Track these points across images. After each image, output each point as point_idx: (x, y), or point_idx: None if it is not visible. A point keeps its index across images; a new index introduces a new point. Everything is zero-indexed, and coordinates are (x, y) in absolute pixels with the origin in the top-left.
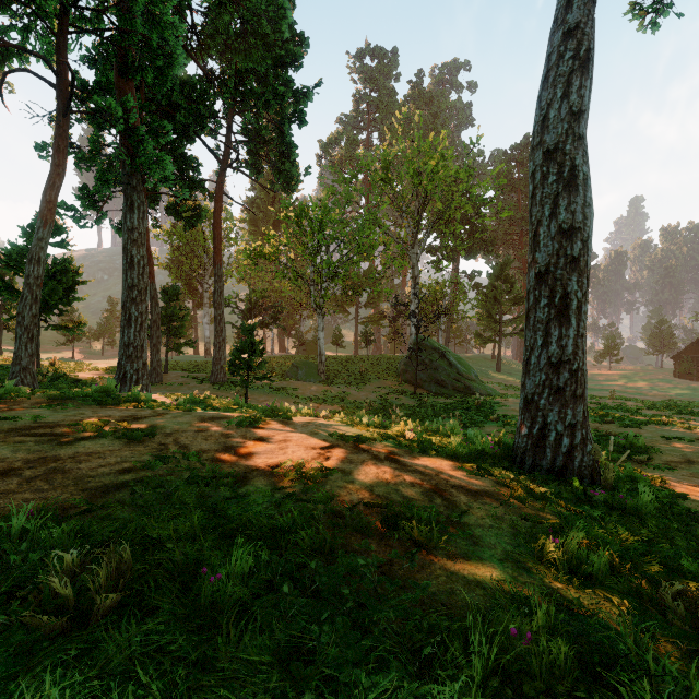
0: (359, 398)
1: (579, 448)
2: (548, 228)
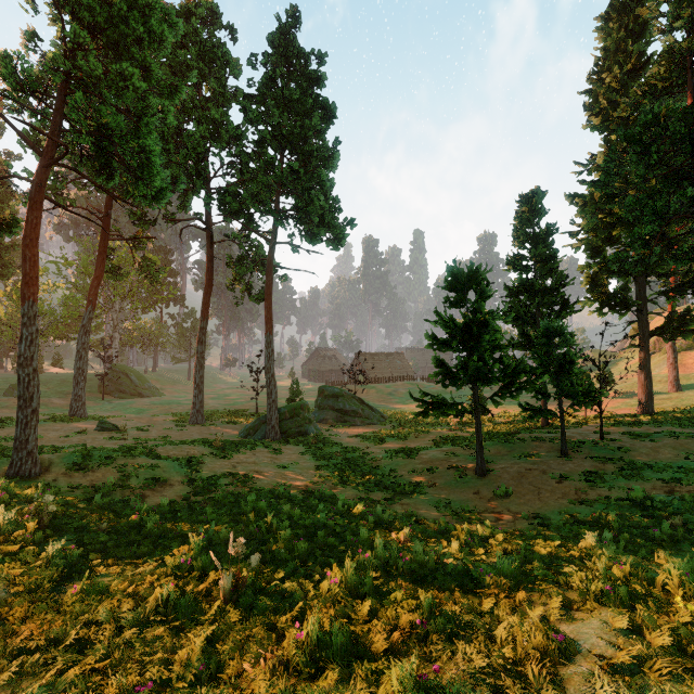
0: (60, 404)
1: (79, 410)
2: (76, 367)
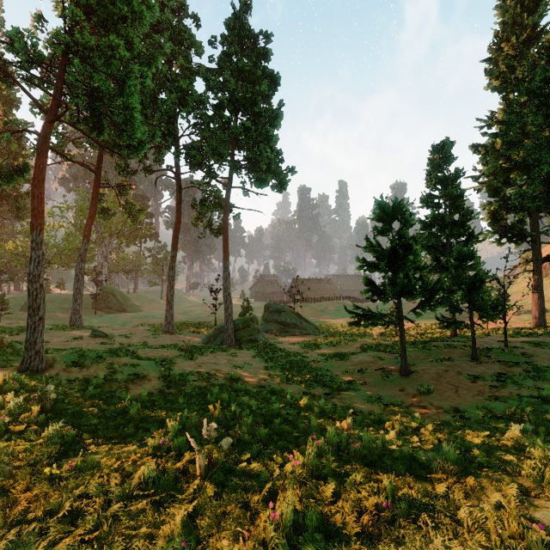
0: (63, 317)
1: (77, 321)
2: (74, 287)
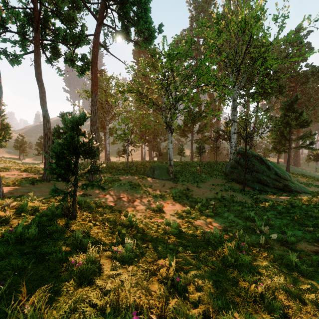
0: (200, 194)
1: None
2: None
